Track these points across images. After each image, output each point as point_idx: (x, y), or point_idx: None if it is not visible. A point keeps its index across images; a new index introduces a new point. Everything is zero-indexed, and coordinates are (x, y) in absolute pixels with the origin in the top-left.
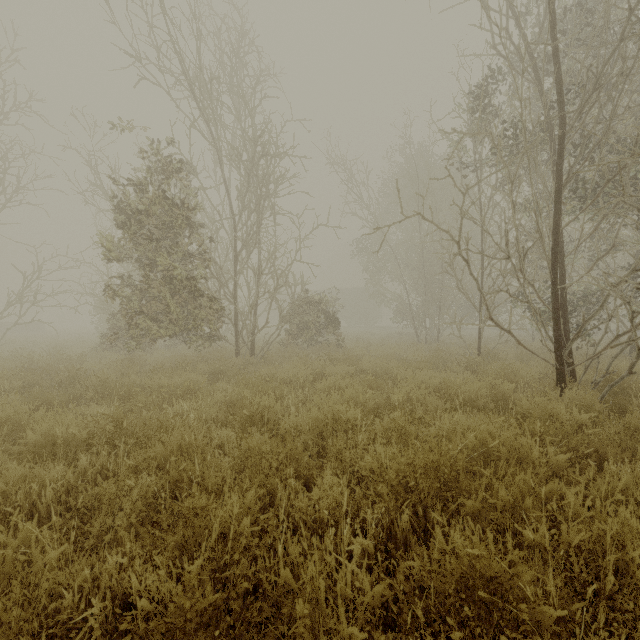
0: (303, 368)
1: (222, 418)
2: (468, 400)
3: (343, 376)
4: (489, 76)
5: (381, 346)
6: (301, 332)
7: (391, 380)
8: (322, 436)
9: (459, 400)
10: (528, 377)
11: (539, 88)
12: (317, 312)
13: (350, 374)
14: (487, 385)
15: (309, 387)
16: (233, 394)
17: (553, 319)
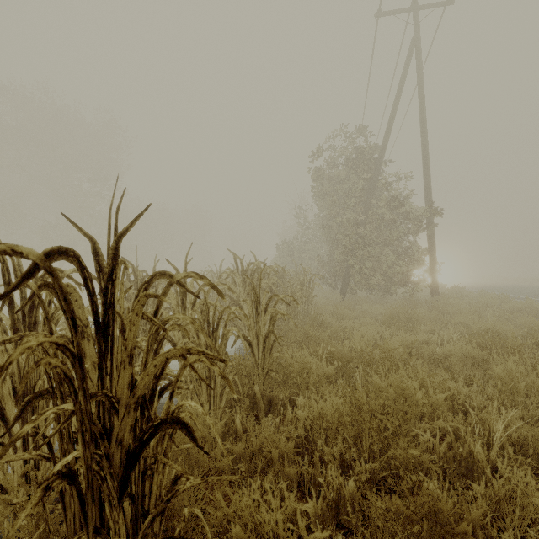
0: None
1: None
2: None
3: None
4: None
5: None
6: None
7: None
8: None
9: None
10: None
11: None
12: None
13: None
14: None
15: None
16: None
17: None
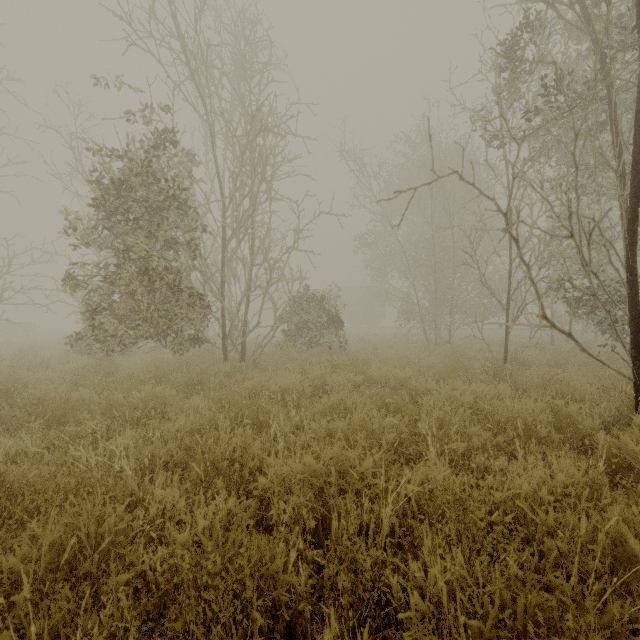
0: (300, 378)
1: (179, 459)
2: (522, 428)
3: (349, 388)
4: (525, 24)
5: (388, 348)
6: (300, 333)
7: (408, 393)
8: (322, 499)
9: (510, 428)
10: (582, 391)
11: (593, 30)
12: (318, 311)
13: (357, 385)
14: (545, 406)
15: (306, 404)
16: (202, 419)
17: (630, 318)
